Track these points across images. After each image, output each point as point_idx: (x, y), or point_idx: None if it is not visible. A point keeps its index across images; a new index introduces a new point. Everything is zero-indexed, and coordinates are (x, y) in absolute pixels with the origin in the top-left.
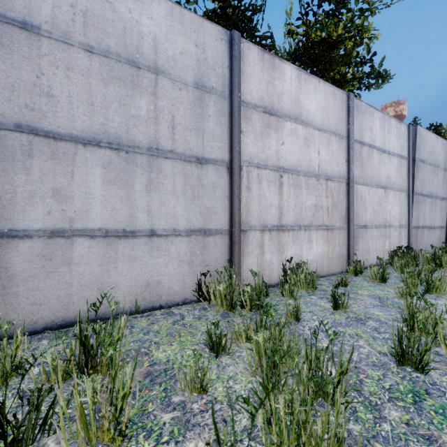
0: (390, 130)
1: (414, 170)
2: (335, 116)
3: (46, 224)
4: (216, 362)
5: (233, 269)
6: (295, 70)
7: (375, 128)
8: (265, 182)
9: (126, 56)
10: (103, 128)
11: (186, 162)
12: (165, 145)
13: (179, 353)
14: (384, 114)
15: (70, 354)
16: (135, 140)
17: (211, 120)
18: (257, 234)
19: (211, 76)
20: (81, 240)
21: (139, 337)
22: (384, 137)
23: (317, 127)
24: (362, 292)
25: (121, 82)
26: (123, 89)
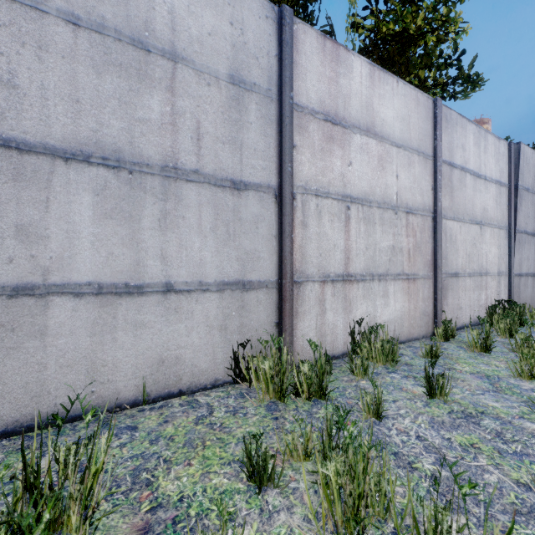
0: (486, 148)
1: (517, 201)
2: (418, 129)
3: (5, 277)
4: (259, 502)
5: (283, 337)
6: (366, 64)
7: (468, 146)
8: (326, 216)
9: (130, 33)
10: (94, 137)
11: (218, 187)
12: (187, 163)
13: (201, 482)
14: (479, 127)
15: (14, 499)
16: (142, 154)
17: (253, 129)
18: (316, 287)
19: (253, 68)
20: (60, 300)
21: (142, 449)
22: (479, 157)
23: (395, 142)
24: (461, 367)
25: (121, 71)
26: (124, 81)
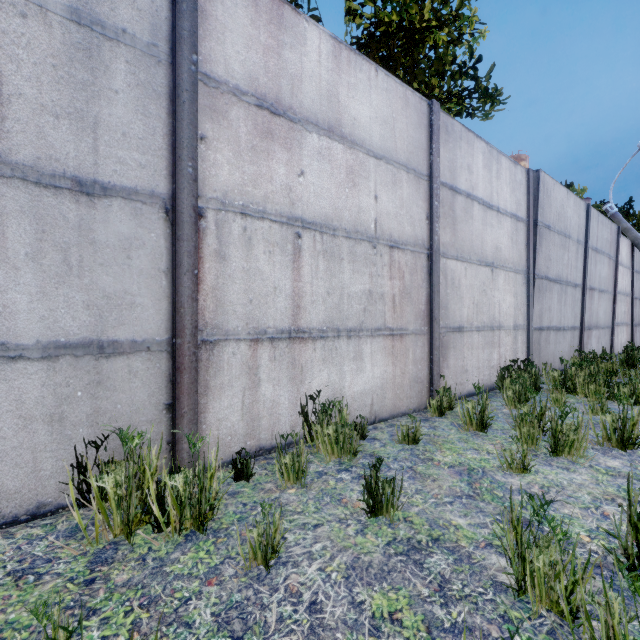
0: (499, 173)
1: (536, 240)
2: (407, 138)
3: None
4: None
5: (178, 426)
6: (327, 38)
7: (476, 168)
8: (260, 245)
9: None
10: None
11: (44, 187)
12: None
13: None
14: (491, 146)
15: None
16: None
17: (121, 102)
18: (242, 348)
19: (121, 5)
20: None
21: None
22: (491, 183)
23: (373, 151)
24: (442, 456)
25: None
26: None
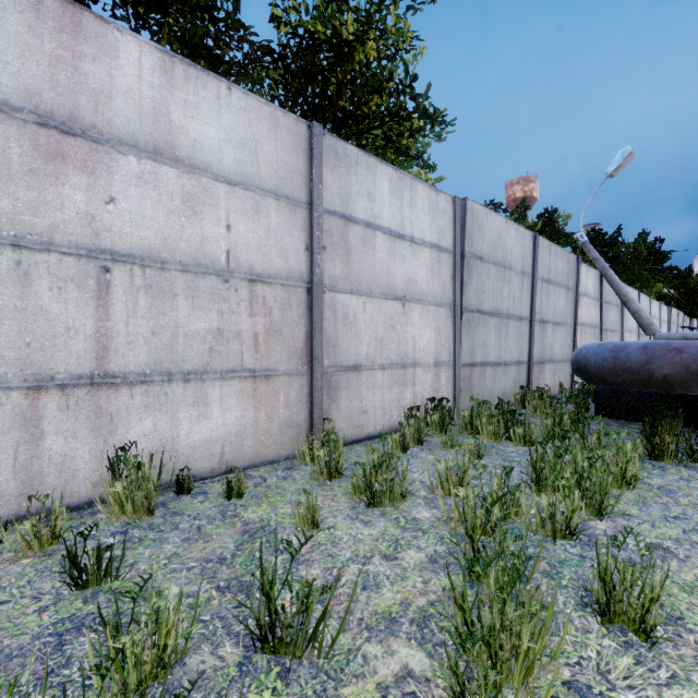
0: (414, 201)
1: (463, 272)
2: (277, 162)
3: None
4: None
5: None
6: (153, 51)
7: (380, 195)
8: (44, 281)
9: None
10: None
11: None
12: None
13: None
14: (401, 172)
15: None
16: None
17: None
18: (14, 397)
19: None
20: None
21: None
22: (401, 212)
23: (224, 177)
24: (253, 512)
25: None
26: None
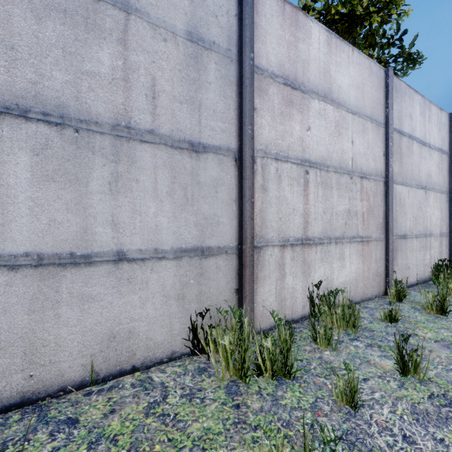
0: (430, 118)
1: None
2: (371, 97)
3: None
4: None
5: (243, 304)
6: (323, 31)
7: (415, 115)
8: (285, 180)
9: None
10: (32, 89)
11: (175, 149)
12: (142, 122)
13: None
14: (424, 98)
15: None
16: (90, 111)
17: (212, 89)
18: (275, 251)
19: (212, 26)
20: None
21: None
22: (424, 126)
23: (350, 109)
24: (423, 333)
25: (66, 18)
26: (69, 29)
